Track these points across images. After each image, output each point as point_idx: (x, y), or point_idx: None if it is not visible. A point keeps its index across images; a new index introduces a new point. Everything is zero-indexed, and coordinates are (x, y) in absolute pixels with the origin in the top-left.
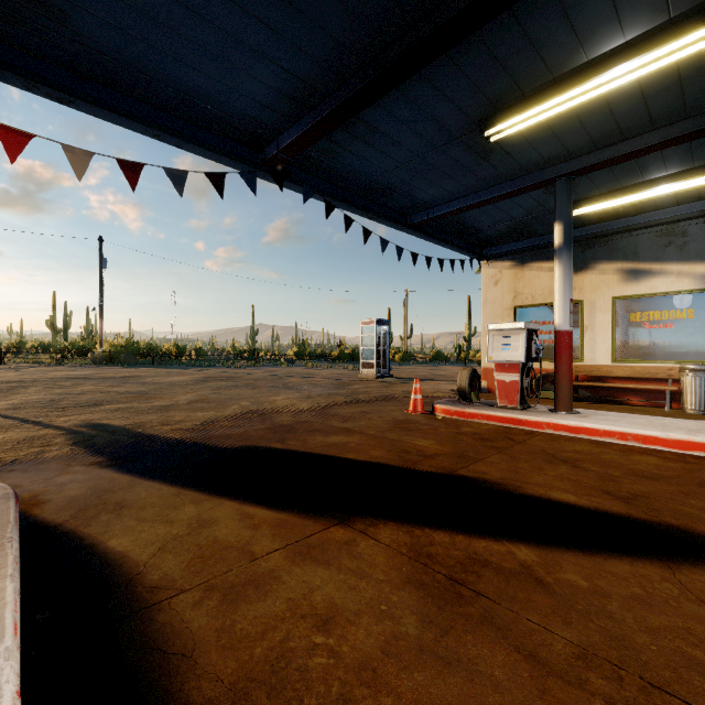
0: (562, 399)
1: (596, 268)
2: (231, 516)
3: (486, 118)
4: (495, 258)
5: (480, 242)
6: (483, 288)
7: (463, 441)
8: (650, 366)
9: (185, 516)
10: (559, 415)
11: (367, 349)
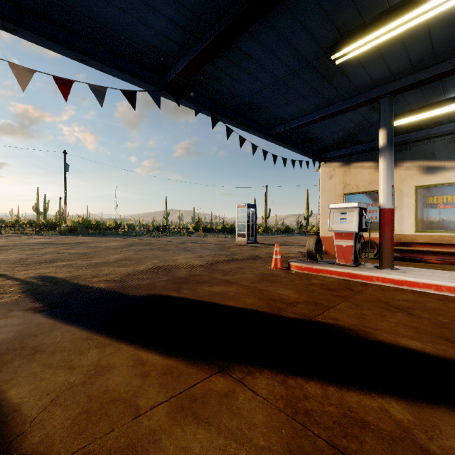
0: (386, 259)
1: (403, 165)
2: (126, 362)
3: (333, 45)
4: (330, 160)
5: (320, 149)
6: (321, 181)
7: (314, 290)
8: (444, 235)
9: (86, 361)
10: (384, 271)
11: (240, 224)
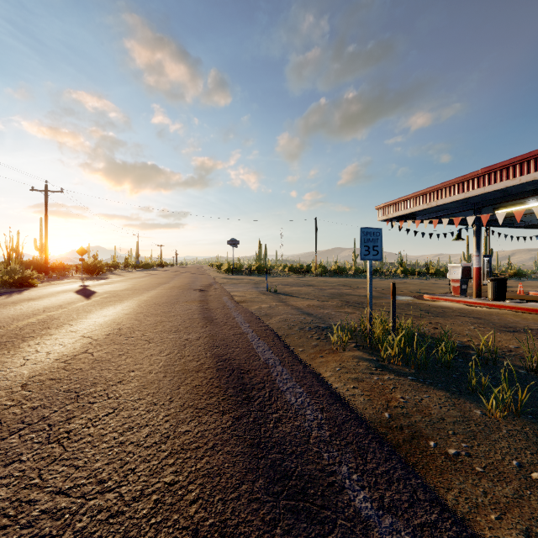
0: None
1: None
2: None
3: None
4: None
5: None
6: None
7: None
8: None
9: None
10: None
11: None
